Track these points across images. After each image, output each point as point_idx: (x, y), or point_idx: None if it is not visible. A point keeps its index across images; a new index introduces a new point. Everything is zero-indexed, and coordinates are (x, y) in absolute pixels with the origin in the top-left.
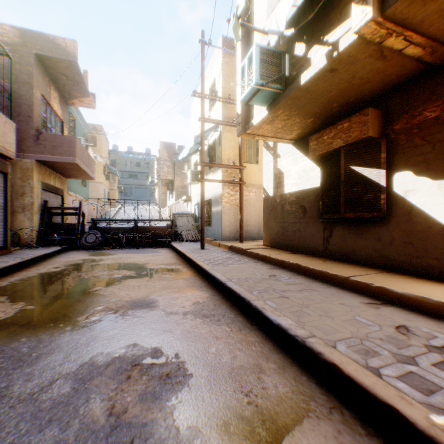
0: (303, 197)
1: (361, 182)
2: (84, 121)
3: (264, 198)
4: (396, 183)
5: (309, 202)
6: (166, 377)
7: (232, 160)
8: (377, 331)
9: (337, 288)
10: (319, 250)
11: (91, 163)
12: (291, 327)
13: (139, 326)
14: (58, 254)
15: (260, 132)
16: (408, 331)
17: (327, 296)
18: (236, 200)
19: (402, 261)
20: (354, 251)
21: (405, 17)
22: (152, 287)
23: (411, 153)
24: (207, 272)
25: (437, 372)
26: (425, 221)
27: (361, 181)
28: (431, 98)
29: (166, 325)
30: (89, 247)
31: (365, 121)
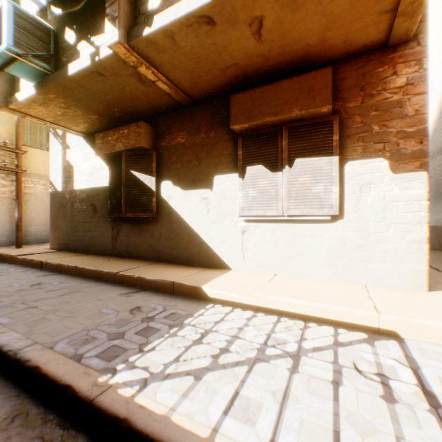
0: (94, 195)
1: (139, 186)
2: None
3: (52, 192)
4: (163, 190)
5: (100, 201)
6: None
7: (5, 139)
8: (113, 317)
9: (107, 285)
10: (108, 249)
11: None
12: (11, 341)
13: None
14: None
15: (34, 113)
16: (139, 310)
17: (89, 295)
18: (14, 193)
19: (167, 252)
20: (136, 247)
21: (148, 55)
22: None
23: (172, 167)
24: None
25: (135, 338)
26: (179, 221)
27: (139, 185)
28: (182, 128)
29: None
30: None
31: (140, 133)
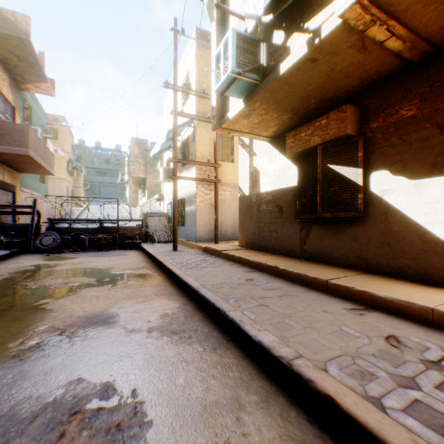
0: (280, 196)
1: (339, 181)
2: (42, 110)
3: (240, 197)
4: (373, 182)
5: (286, 202)
6: (116, 428)
7: (206, 158)
8: (368, 344)
9: (317, 293)
10: (296, 250)
11: (49, 156)
12: (273, 344)
13: (89, 351)
14: (5, 259)
15: (236, 127)
16: (399, 342)
17: (308, 302)
18: (211, 200)
19: (379, 261)
20: (331, 252)
21: (391, 3)
22: (113, 297)
23: (388, 152)
24: (178, 277)
25: (443, 397)
26: (402, 221)
27: (339, 180)
28: (408, 96)
29: (124, 347)
30: (46, 250)
31: (344, 118)
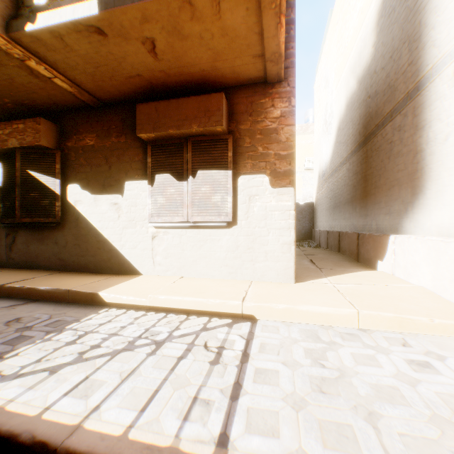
0: None
1: (40, 188)
2: None
3: None
4: (70, 193)
5: None
6: None
7: None
8: None
9: None
10: (3, 259)
11: None
12: None
13: None
14: None
15: None
16: (19, 321)
17: None
18: None
19: (74, 260)
20: (38, 256)
21: (38, 51)
22: None
23: (80, 170)
24: None
25: None
26: (88, 227)
27: (40, 187)
28: (91, 129)
29: None
30: None
31: (40, 130)
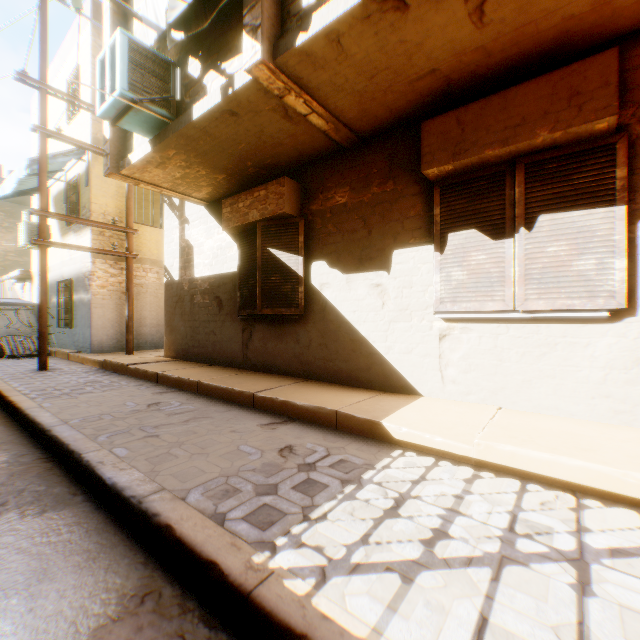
0: (219, 285)
1: (280, 270)
2: None
3: (167, 282)
4: (314, 274)
5: (226, 293)
6: None
7: (113, 216)
8: (257, 460)
9: (241, 410)
10: (238, 358)
11: None
12: (132, 484)
13: None
14: None
15: (147, 178)
16: (292, 451)
17: (220, 423)
18: (123, 284)
19: (319, 366)
20: (275, 358)
21: (301, 76)
22: None
23: (327, 241)
24: (24, 413)
25: (293, 495)
26: (338, 319)
27: (280, 268)
28: (342, 181)
29: None
30: None
31: (282, 193)
